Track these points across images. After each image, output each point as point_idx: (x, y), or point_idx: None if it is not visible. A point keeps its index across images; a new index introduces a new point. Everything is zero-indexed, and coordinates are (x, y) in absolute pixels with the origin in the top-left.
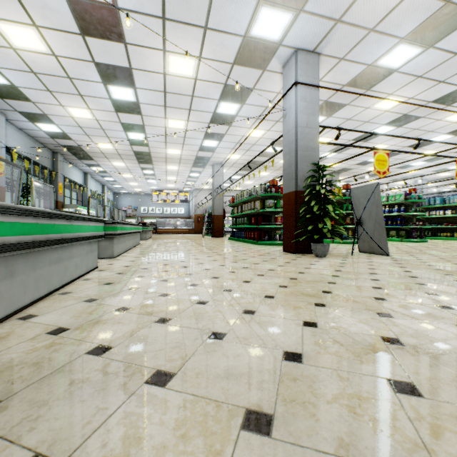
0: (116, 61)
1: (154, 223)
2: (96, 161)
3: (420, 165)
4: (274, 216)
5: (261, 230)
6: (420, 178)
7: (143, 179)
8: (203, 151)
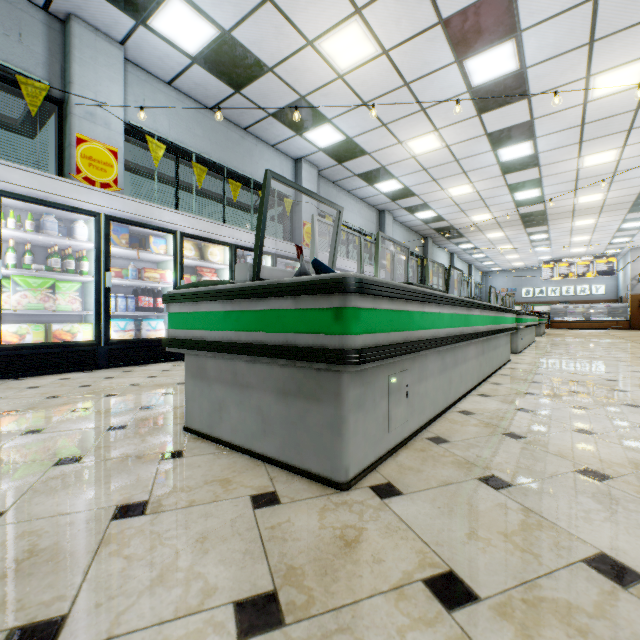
0: (513, 121)
1: (543, 311)
2: (466, 237)
3: None
4: None
5: None
6: None
7: (528, 248)
8: None
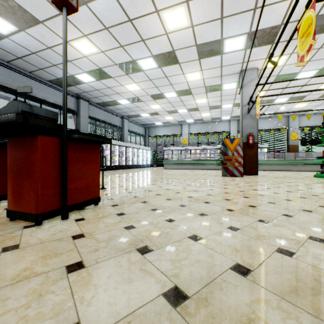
0: None
1: None
2: None
3: None
4: None
5: None
6: None
7: None
8: None
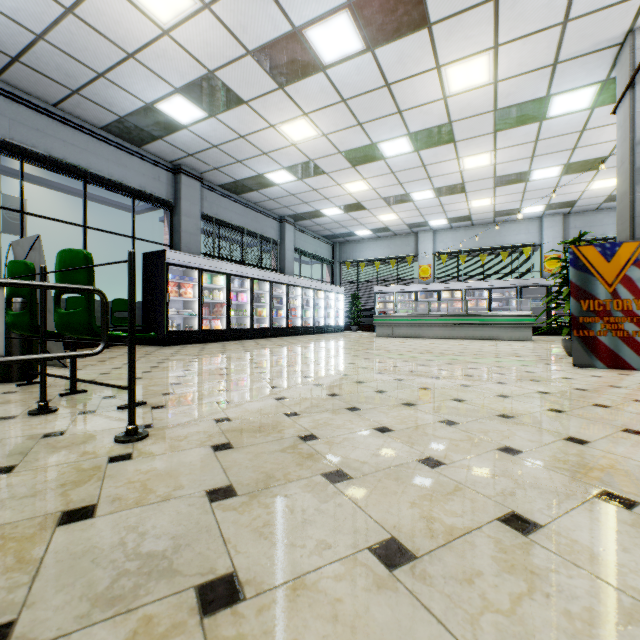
0: None
1: None
2: None
3: None
4: None
5: None
6: None
7: None
8: None
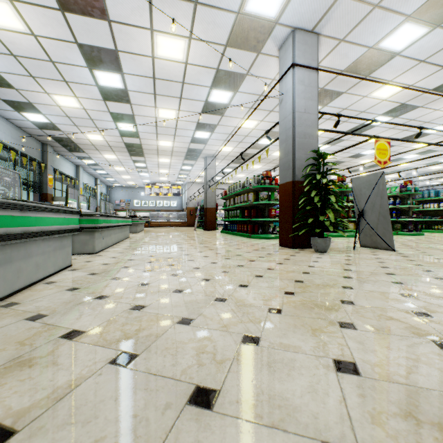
0: (101, 41)
1: (147, 216)
2: (86, 153)
3: (413, 158)
4: (268, 209)
5: (254, 223)
6: (411, 171)
7: (136, 172)
8: (195, 143)
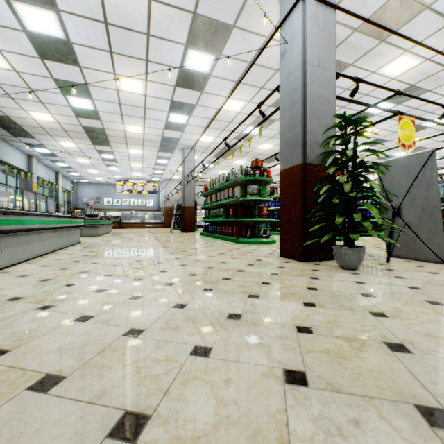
0: None
1: (120, 216)
2: (37, 139)
3: (402, 156)
4: (258, 206)
5: (241, 224)
6: None
7: (104, 166)
8: (170, 130)
